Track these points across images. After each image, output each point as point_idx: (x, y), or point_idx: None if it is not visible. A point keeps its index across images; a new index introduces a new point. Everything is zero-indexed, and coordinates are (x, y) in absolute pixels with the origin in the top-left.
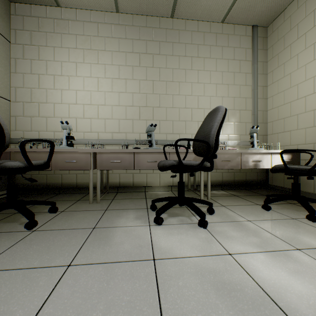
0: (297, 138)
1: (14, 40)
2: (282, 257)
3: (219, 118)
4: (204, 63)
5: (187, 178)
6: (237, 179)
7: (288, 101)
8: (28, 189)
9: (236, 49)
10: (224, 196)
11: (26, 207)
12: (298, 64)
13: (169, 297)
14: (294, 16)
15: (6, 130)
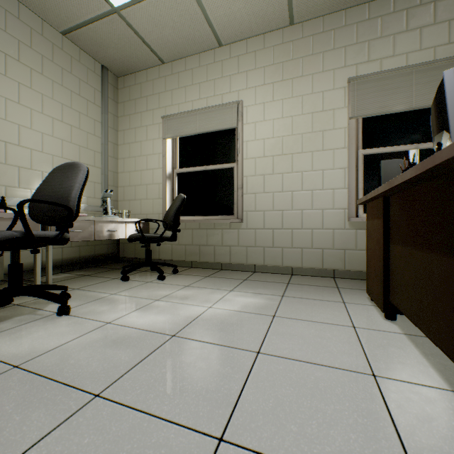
0: (147, 207)
1: None
2: (149, 308)
3: (82, 179)
4: (32, 77)
5: None
6: (85, 255)
7: (139, 169)
8: None
9: (83, 83)
10: (72, 278)
11: None
12: (148, 136)
13: (68, 374)
14: (144, 85)
15: None
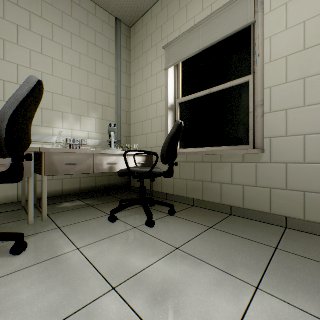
0: (152, 141)
1: None
2: None
3: (20, 92)
4: (53, 31)
5: (21, 191)
6: (100, 184)
7: (146, 105)
8: None
9: (98, 34)
10: (76, 209)
11: None
12: (152, 72)
13: None
14: (149, 25)
15: None
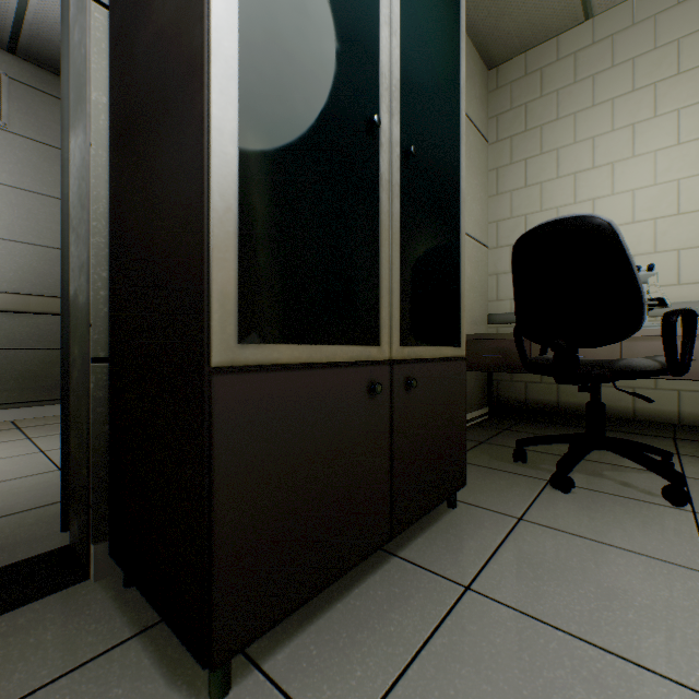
0: None
1: (494, 136)
2: None
3: None
4: None
5: None
6: None
7: None
8: (520, 410)
9: None
10: None
11: (644, 454)
12: None
13: None
14: None
15: (642, 294)
